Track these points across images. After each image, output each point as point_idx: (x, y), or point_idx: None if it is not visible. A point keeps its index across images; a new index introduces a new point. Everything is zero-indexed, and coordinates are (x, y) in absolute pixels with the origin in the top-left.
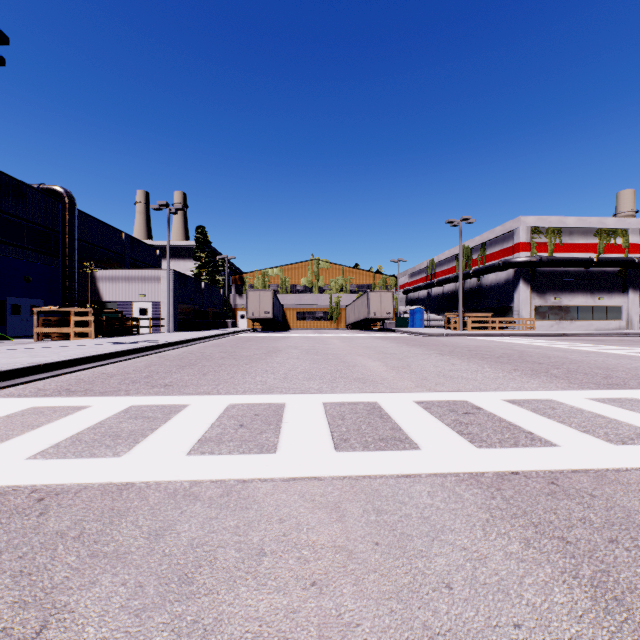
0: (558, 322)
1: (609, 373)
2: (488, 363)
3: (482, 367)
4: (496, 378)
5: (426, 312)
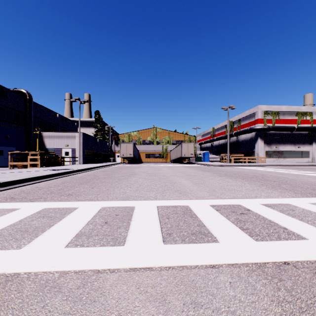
0: (277, 159)
1: (314, 187)
2: (246, 181)
3: (244, 183)
4: (253, 190)
5: (210, 154)
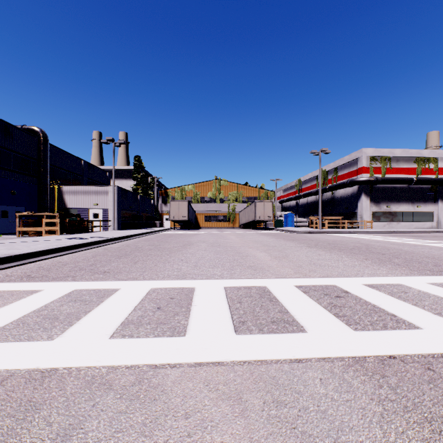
0: (389, 223)
1: (437, 262)
2: (345, 254)
3: (341, 257)
4: (354, 266)
5: (295, 216)
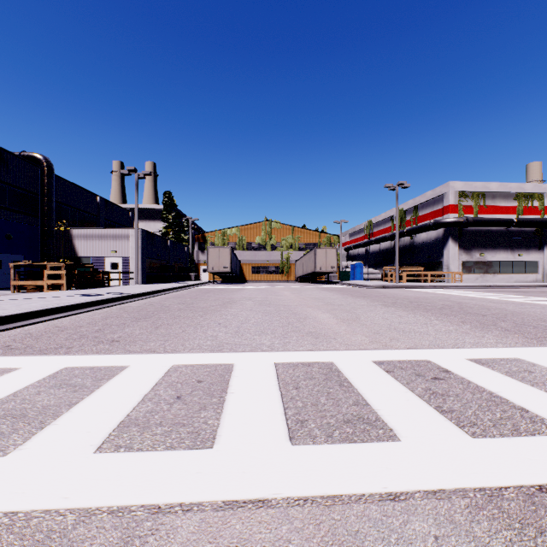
0: (482, 275)
1: None
2: (433, 315)
3: (429, 319)
4: (449, 332)
5: (365, 266)
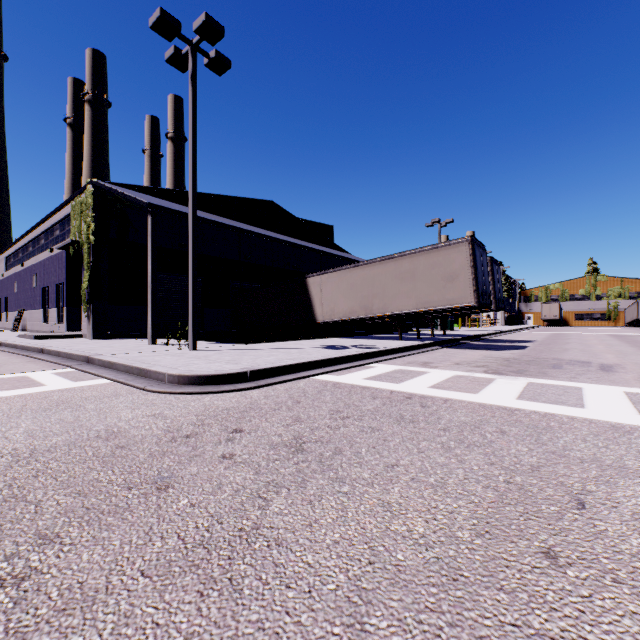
0: None
1: None
2: None
3: None
4: None
5: None
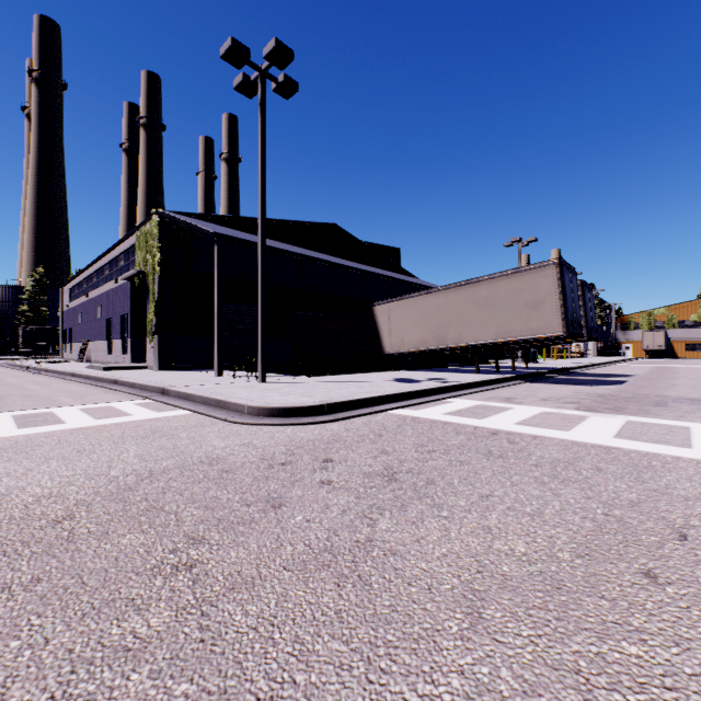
0: None
1: None
2: None
3: None
4: None
5: None
